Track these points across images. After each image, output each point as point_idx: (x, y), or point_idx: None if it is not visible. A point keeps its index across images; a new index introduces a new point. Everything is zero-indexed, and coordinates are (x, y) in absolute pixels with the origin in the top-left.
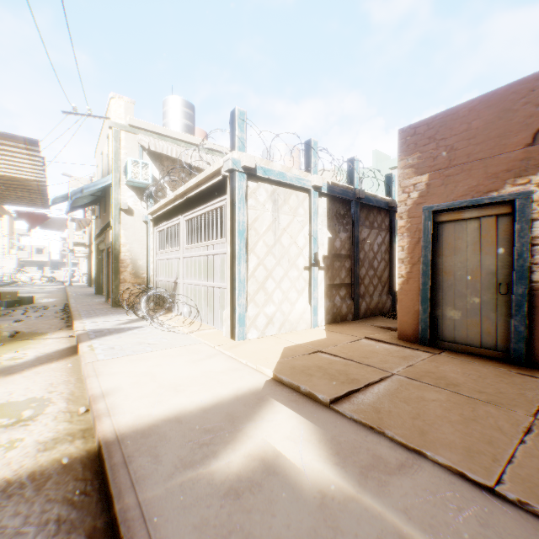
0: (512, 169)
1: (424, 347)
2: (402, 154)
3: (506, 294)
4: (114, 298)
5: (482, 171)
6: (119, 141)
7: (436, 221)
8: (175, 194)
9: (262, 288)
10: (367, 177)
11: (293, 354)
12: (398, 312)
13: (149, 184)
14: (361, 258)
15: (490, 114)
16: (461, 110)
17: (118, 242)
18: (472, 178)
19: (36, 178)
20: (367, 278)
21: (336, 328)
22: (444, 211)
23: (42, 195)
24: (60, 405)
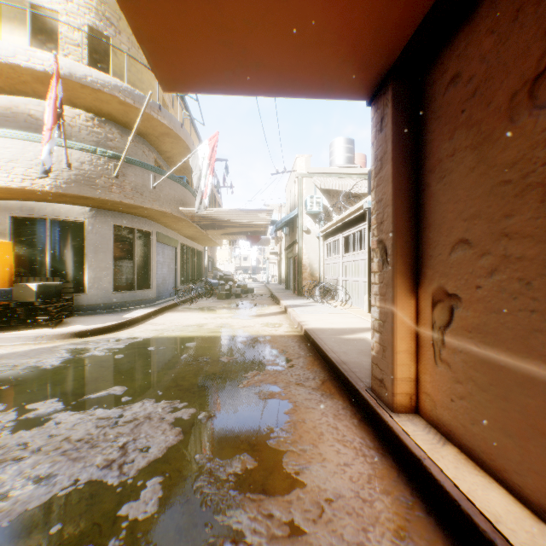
0: None
1: None
2: None
3: None
4: (299, 290)
5: None
6: (301, 185)
7: None
8: (337, 220)
9: None
10: None
11: None
12: None
13: (320, 211)
14: None
15: None
16: None
17: (301, 253)
18: None
19: (266, 223)
20: None
21: None
22: None
23: (265, 229)
24: (286, 325)
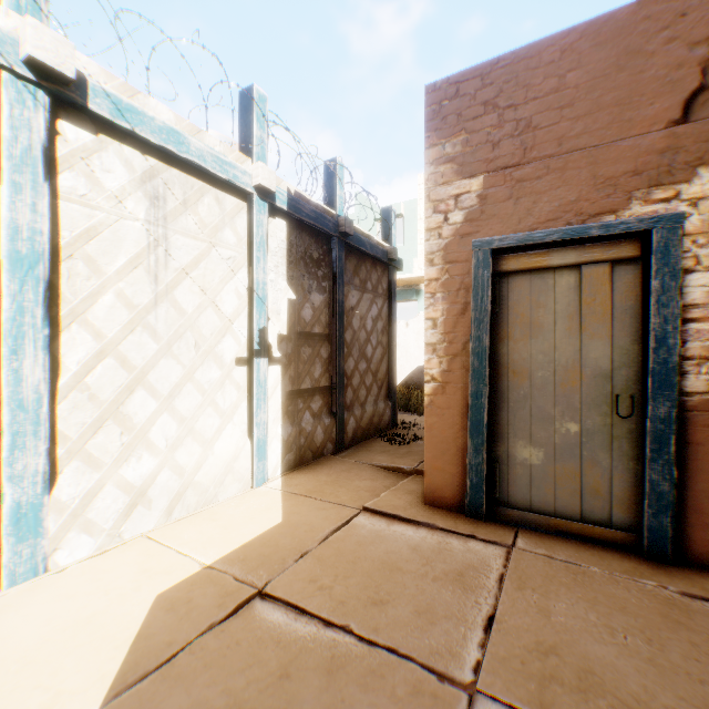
0: (645, 170)
1: (479, 525)
2: (434, 135)
3: (631, 416)
4: None
5: (589, 172)
6: None
7: (499, 269)
8: None
9: (113, 416)
10: (356, 204)
11: (173, 634)
12: (426, 449)
13: None
14: (348, 340)
15: (604, 59)
16: (548, 51)
17: None
18: (568, 185)
19: None
20: (357, 375)
21: (304, 480)
22: (512, 252)
23: None
24: None
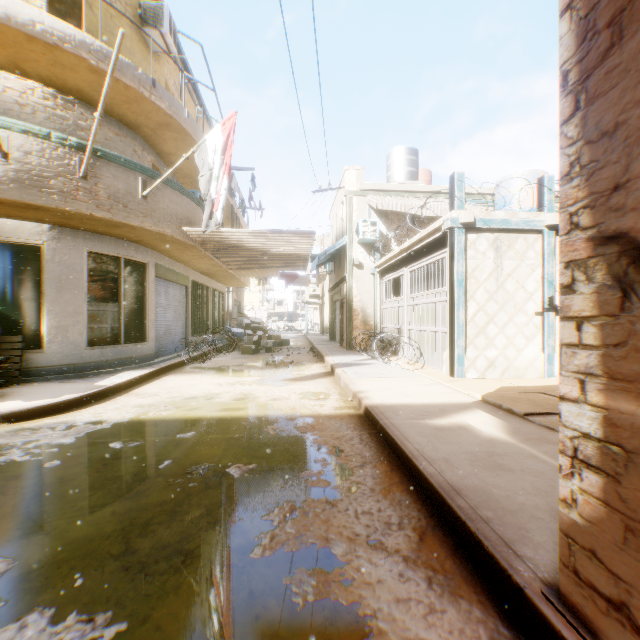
0: None
1: None
2: None
3: None
4: (349, 342)
5: None
6: (351, 205)
7: None
8: (400, 249)
9: (482, 332)
10: None
11: (508, 390)
12: None
13: (376, 239)
14: None
15: None
16: None
17: (351, 294)
18: None
19: (306, 253)
20: None
21: None
22: None
23: (304, 262)
24: (336, 396)
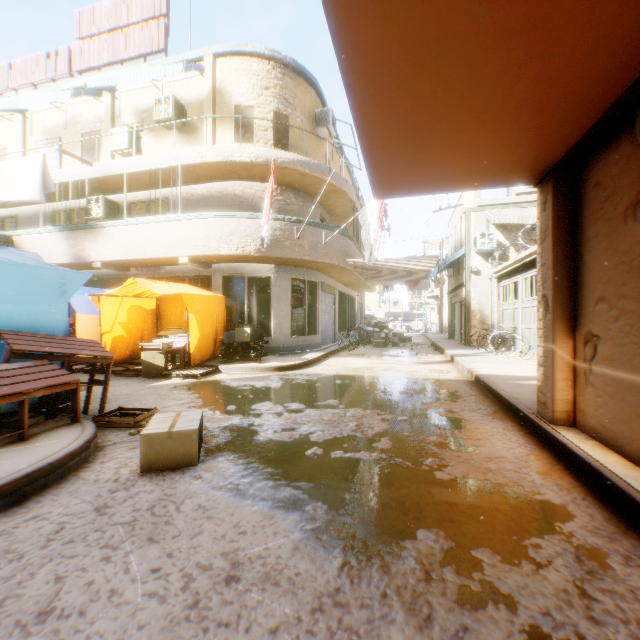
0: None
1: None
2: None
3: None
4: (467, 339)
5: None
6: (469, 221)
7: None
8: (514, 260)
9: None
10: None
11: None
12: None
13: (493, 249)
14: None
15: None
16: None
17: (469, 298)
18: None
19: (430, 268)
20: None
21: None
22: None
23: (427, 273)
24: (455, 372)
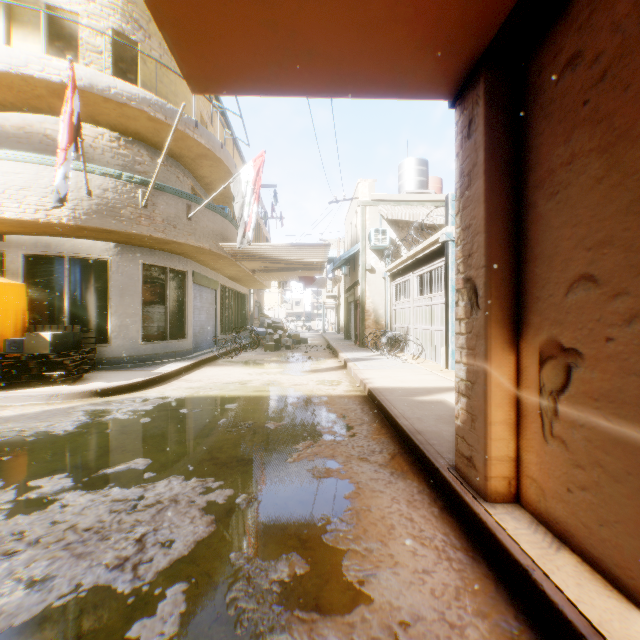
0: None
1: None
2: None
3: None
4: (362, 340)
5: None
6: (364, 215)
7: None
8: (407, 256)
9: None
10: None
11: None
12: None
13: (387, 246)
14: None
15: None
16: None
17: (364, 296)
18: None
19: (322, 261)
20: None
21: None
22: None
23: (321, 268)
24: (346, 383)
